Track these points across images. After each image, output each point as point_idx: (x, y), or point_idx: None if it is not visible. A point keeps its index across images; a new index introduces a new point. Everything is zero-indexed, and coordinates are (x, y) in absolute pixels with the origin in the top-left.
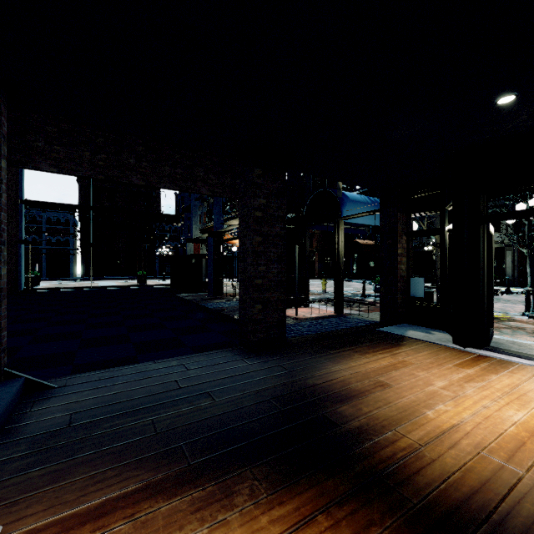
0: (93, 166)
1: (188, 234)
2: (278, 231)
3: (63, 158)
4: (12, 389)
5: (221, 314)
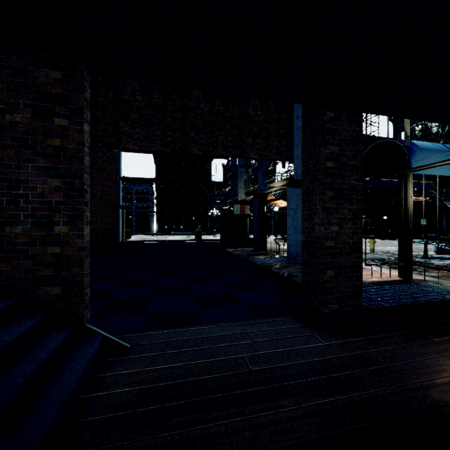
0: (163, 142)
1: (234, 197)
2: (353, 184)
3: (142, 138)
4: (90, 350)
5: (270, 270)
